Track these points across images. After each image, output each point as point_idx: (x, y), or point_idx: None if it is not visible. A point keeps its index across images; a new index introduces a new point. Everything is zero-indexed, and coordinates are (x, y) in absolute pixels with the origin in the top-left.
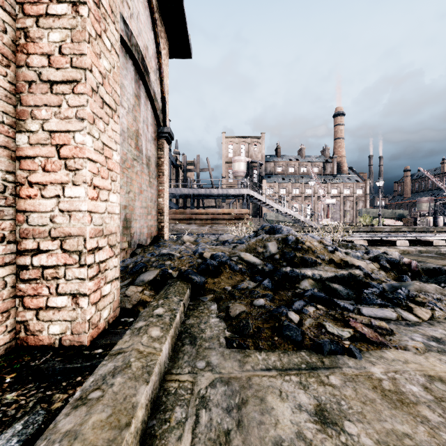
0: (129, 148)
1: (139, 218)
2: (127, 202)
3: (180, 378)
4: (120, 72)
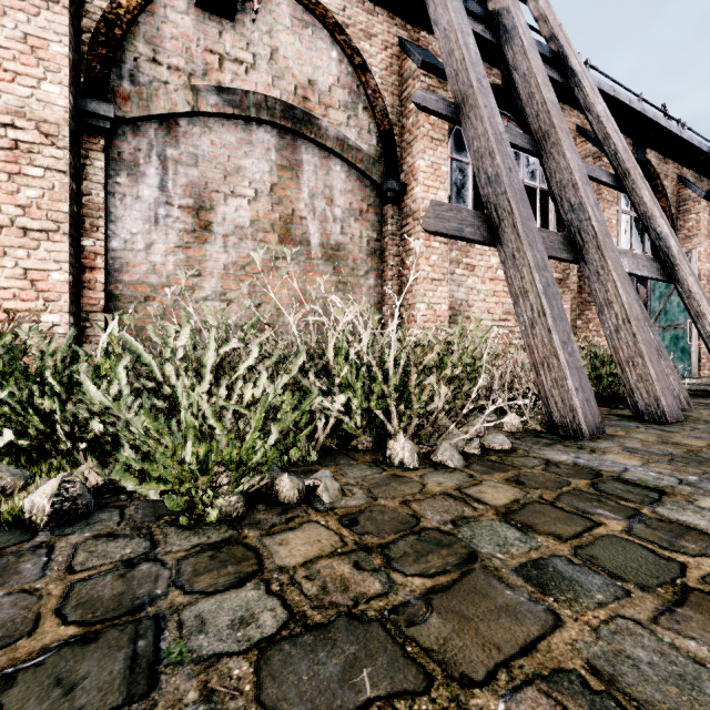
0: None
1: None
2: None
3: None
4: None
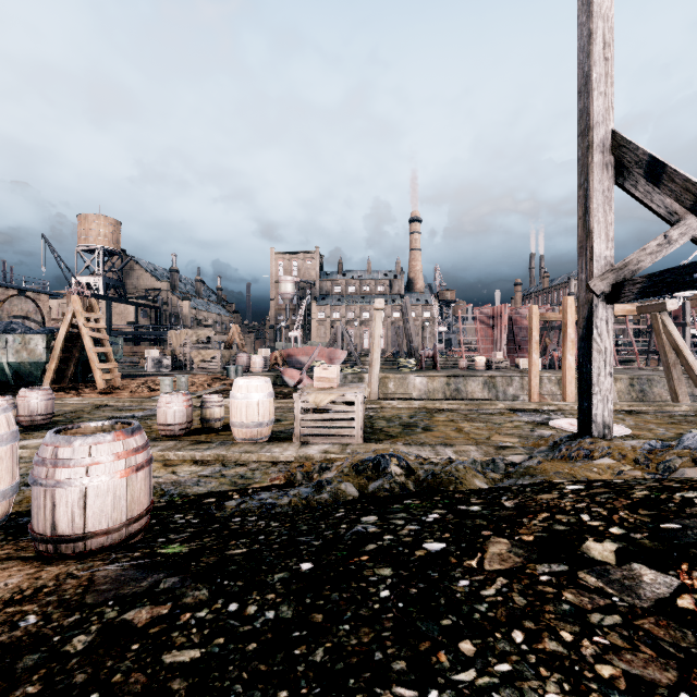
0: None
1: None
2: None
3: None
4: None
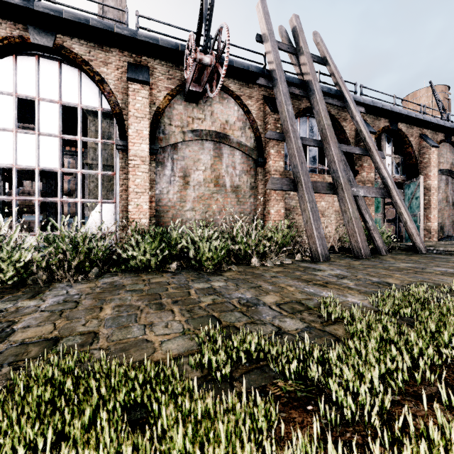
0: (442, 204)
1: (447, 226)
2: (441, 221)
3: (444, 244)
4: (438, 184)
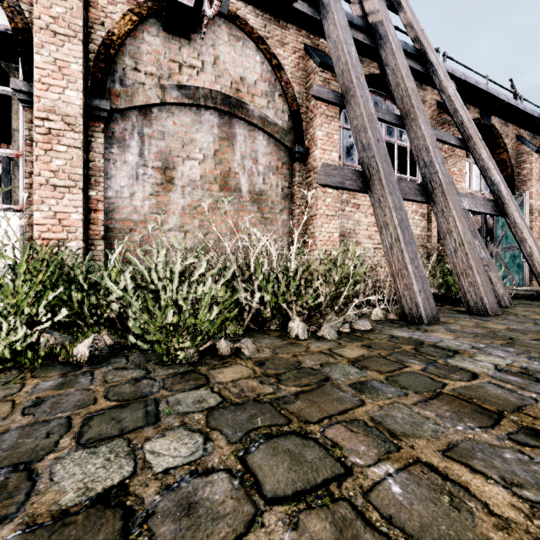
0: None
1: None
2: None
3: None
4: None
